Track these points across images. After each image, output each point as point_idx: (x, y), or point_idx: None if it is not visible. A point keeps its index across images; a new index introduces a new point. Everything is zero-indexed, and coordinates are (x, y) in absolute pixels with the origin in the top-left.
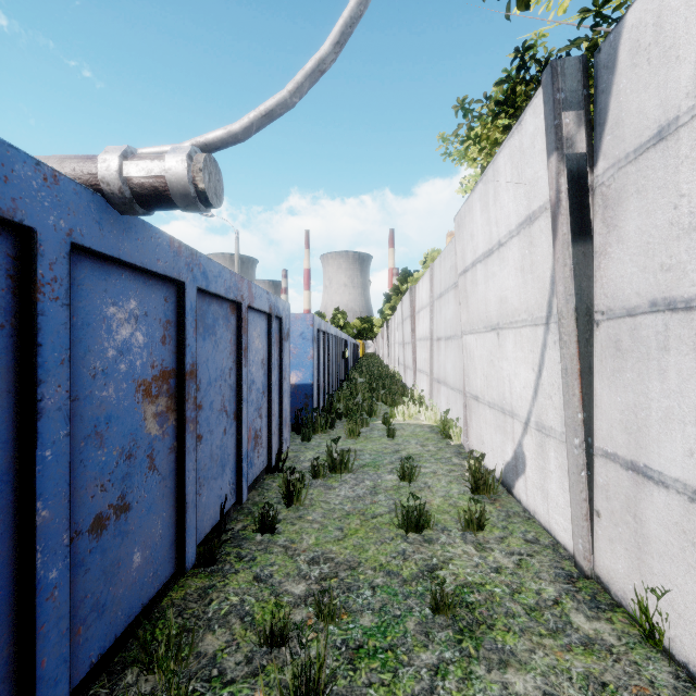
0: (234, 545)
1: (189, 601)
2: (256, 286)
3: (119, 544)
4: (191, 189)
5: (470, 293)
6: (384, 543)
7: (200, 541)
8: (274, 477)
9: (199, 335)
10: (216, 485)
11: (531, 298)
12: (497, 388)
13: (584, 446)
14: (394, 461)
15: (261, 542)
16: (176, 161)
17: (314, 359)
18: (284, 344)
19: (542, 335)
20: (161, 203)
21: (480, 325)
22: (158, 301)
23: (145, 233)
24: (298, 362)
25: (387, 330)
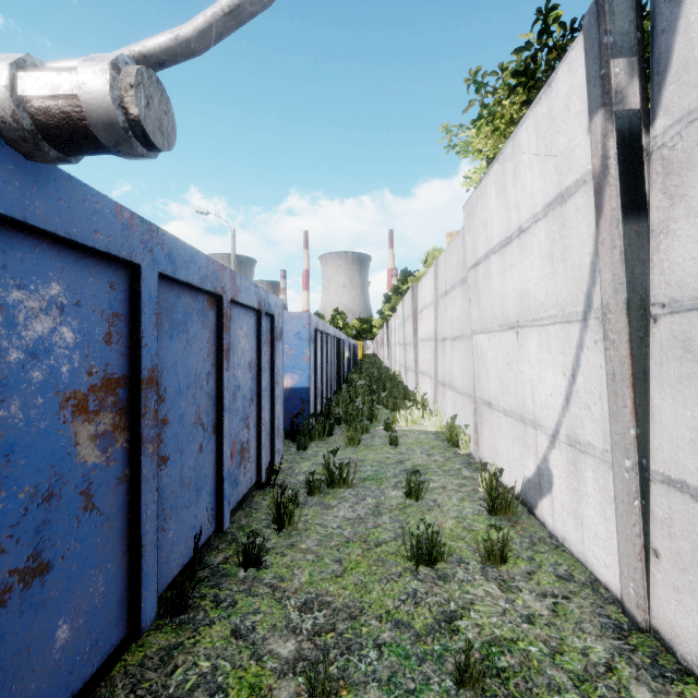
0: (211, 584)
1: (147, 669)
2: (241, 277)
3: (29, 621)
4: (119, 116)
5: (482, 288)
6: (390, 580)
7: (165, 587)
8: (265, 494)
9: (164, 333)
10: (189, 514)
11: (562, 290)
12: (515, 394)
13: (637, 469)
14: (398, 474)
15: (244, 579)
16: (94, 71)
17: (311, 361)
18: (276, 344)
19: (577, 333)
20: (80, 141)
21: (494, 324)
22: (98, 287)
23: (73, 192)
24: (293, 364)
25: (387, 330)
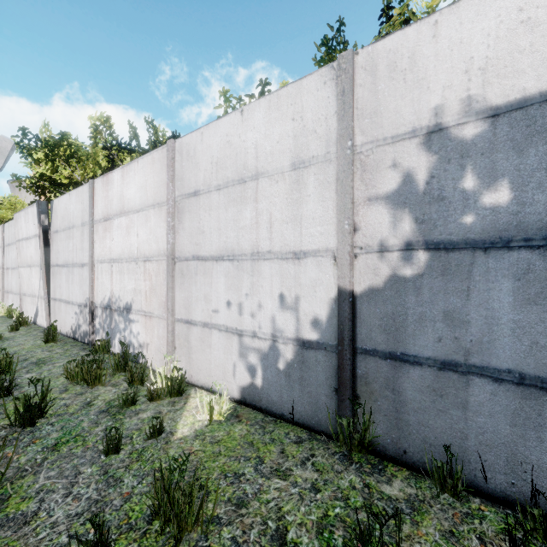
0: None
1: None
2: None
3: None
4: None
5: (21, 250)
6: None
7: None
8: None
9: None
10: None
11: (38, 259)
12: (31, 288)
13: (48, 298)
14: None
15: None
16: None
17: None
18: None
19: (40, 270)
20: None
21: (25, 264)
22: None
23: None
24: None
25: None
